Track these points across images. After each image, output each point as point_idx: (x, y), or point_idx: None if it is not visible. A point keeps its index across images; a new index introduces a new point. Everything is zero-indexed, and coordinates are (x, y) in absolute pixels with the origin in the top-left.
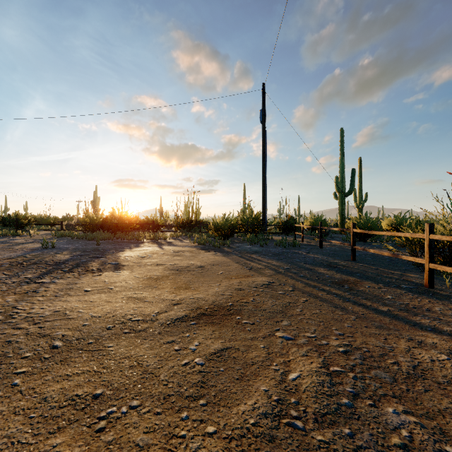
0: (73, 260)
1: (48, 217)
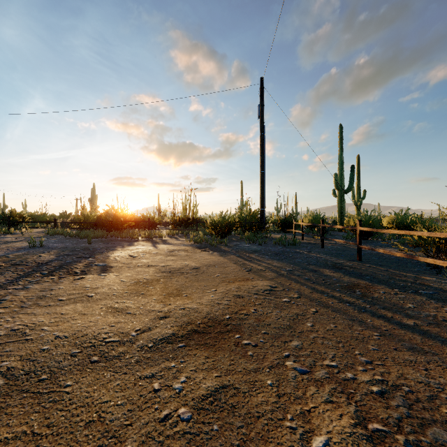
0: (57, 261)
1: (44, 215)
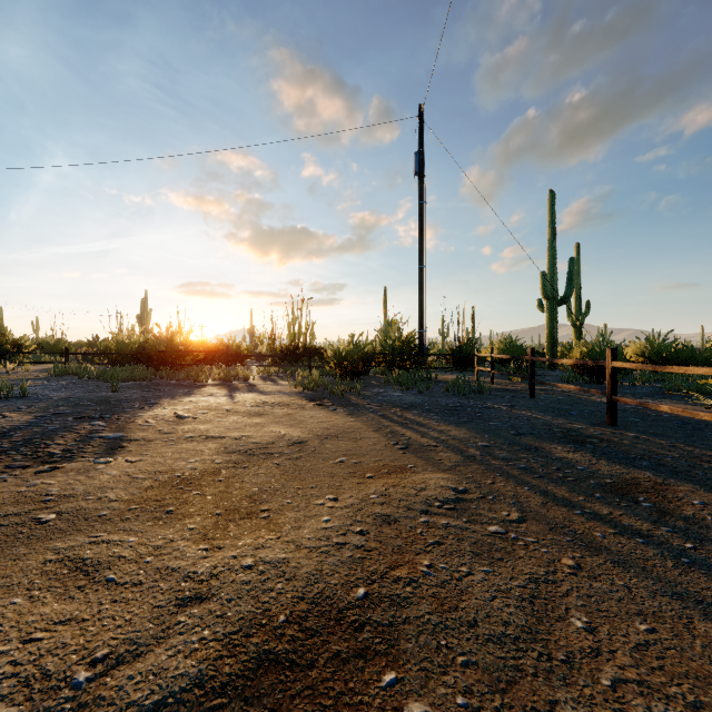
0: (30, 428)
1: (58, 342)
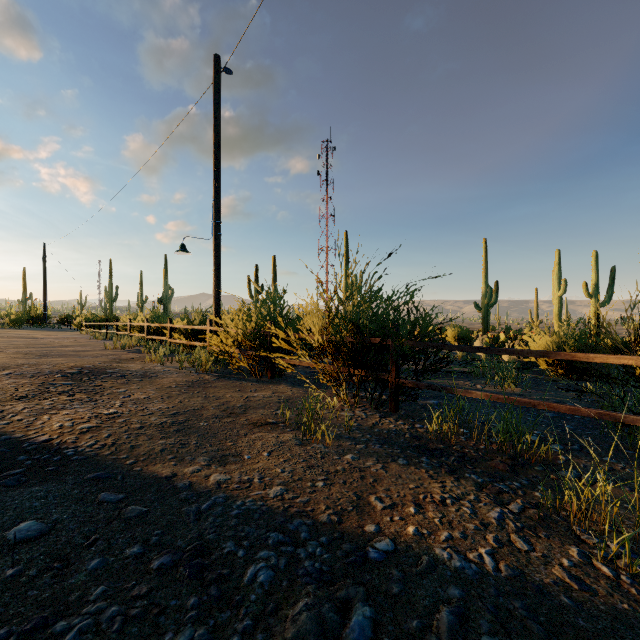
0: None
1: None
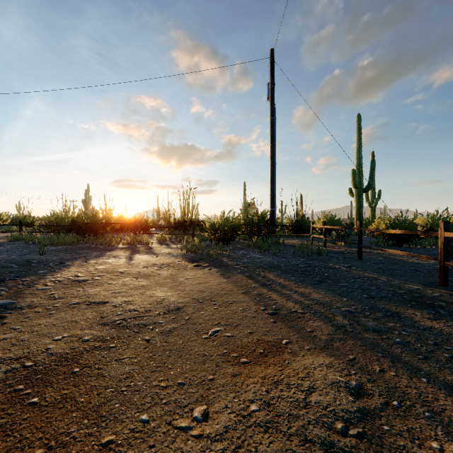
0: None
1: (25, 217)
